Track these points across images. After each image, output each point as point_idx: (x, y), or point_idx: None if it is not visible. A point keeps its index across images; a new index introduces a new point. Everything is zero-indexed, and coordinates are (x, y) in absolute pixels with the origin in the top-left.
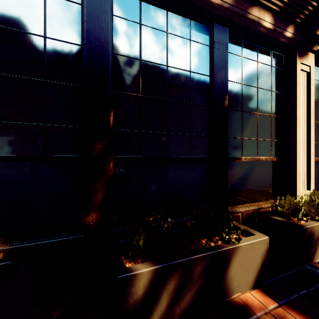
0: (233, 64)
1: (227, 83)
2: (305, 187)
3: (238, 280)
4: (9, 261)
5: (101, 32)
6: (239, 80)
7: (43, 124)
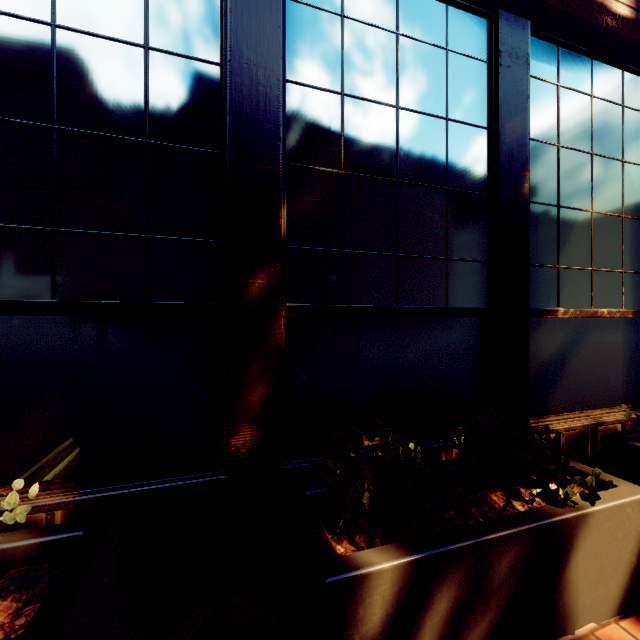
0: (539, 101)
1: (528, 144)
2: None
3: (586, 593)
4: (80, 531)
5: (263, 34)
6: (553, 137)
7: (143, 236)
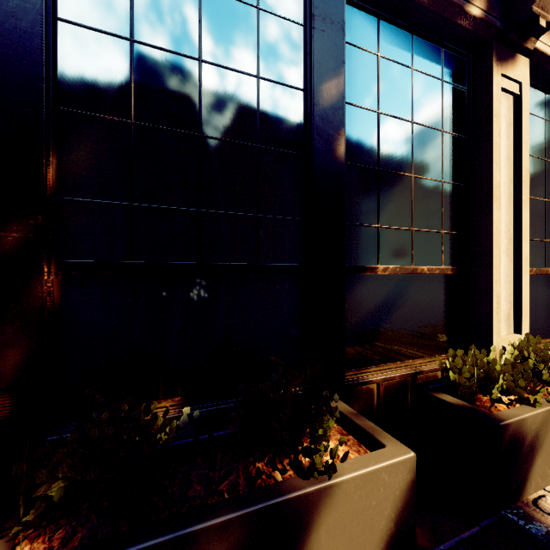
0: (358, 68)
1: (343, 107)
2: (510, 327)
3: None
4: None
5: None
6: (373, 104)
7: None
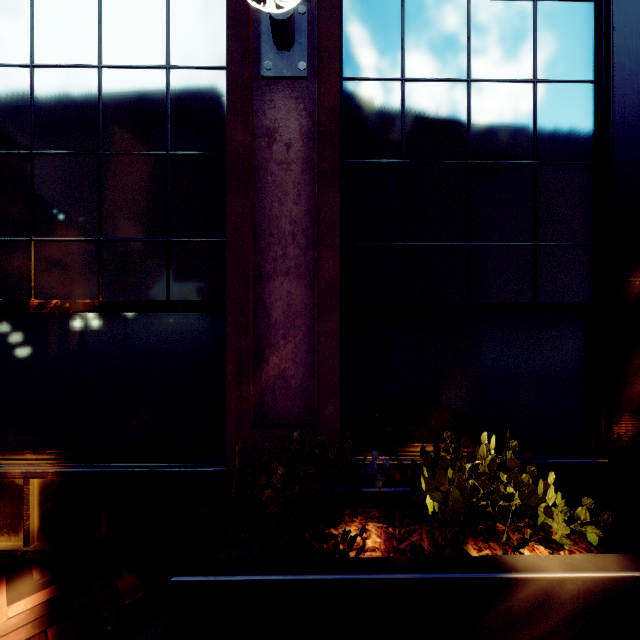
0: None
1: None
2: None
3: None
4: None
5: None
6: None
7: (532, 244)
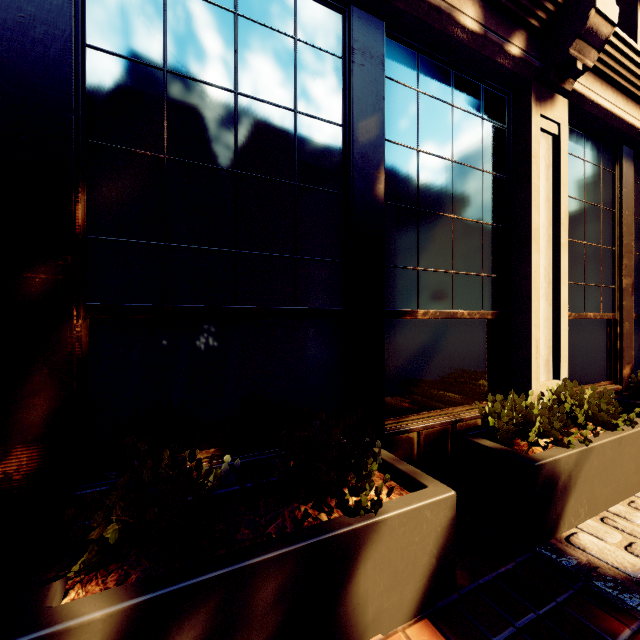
0: (398, 104)
1: (383, 145)
2: (549, 373)
3: (377, 603)
4: None
5: None
6: (413, 142)
7: None
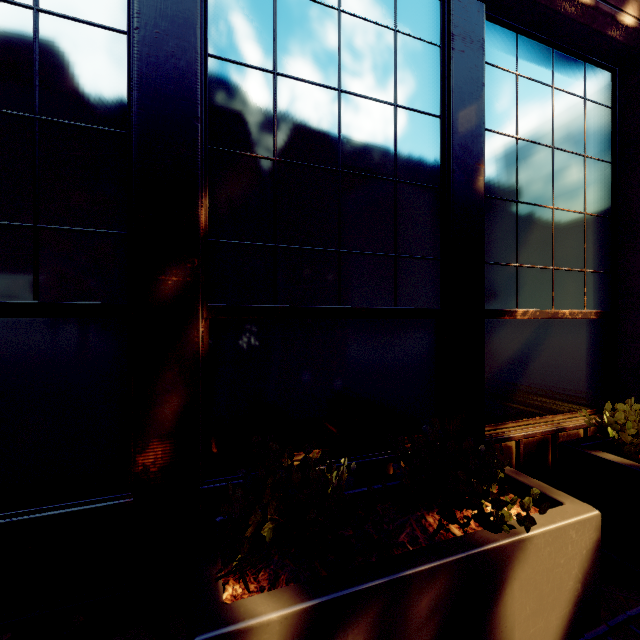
0: (496, 90)
1: (483, 134)
2: None
3: (523, 628)
4: None
5: (178, 1)
6: (511, 129)
7: (31, 225)
